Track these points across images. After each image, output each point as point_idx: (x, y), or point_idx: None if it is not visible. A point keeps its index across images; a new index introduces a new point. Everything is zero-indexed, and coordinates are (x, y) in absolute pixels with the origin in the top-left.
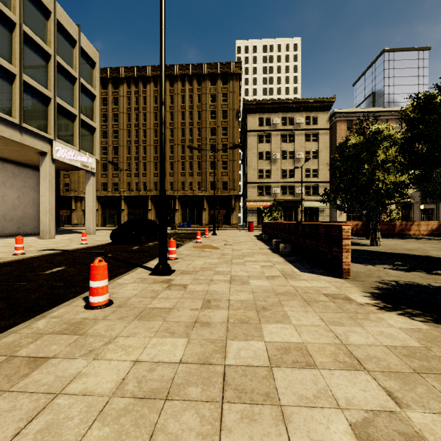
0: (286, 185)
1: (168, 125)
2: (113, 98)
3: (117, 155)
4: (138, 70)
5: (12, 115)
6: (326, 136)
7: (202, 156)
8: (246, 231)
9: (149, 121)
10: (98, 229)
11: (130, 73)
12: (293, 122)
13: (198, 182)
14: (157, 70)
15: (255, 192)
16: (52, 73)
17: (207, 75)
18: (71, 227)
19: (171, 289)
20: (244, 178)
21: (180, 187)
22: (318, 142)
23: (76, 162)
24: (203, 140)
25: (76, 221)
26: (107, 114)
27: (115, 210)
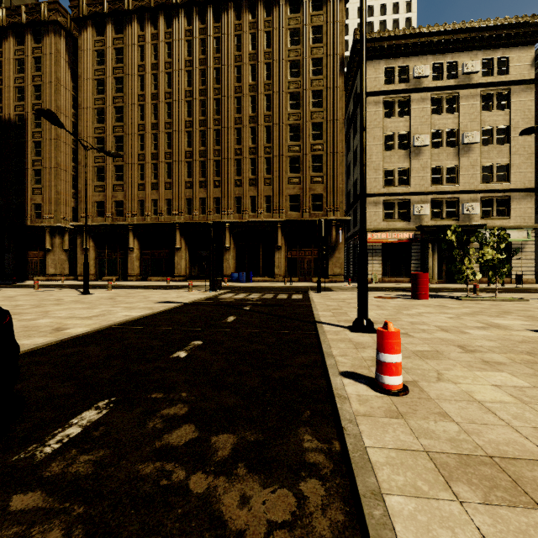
0: (441, 197)
1: (211, 93)
2: (114, 51)
3: (121, 152)
4: None
5: None
6: (529, 96)
7: (275, 147)
8: (407, 299)
9: (178, 87)
10: (77, 285)
11: (143, 1)
12: (455, 72)
13: (267, 196)
14: None
15: (377, 213)
16: None
17: None
18: (44, 280)
19: None
20: (346, 195)
21: (234, 207)
22: (510, 111)
23: None
24: (276, 118)
25: (53, 270)
26: (105, 78)
27: (118, 250)
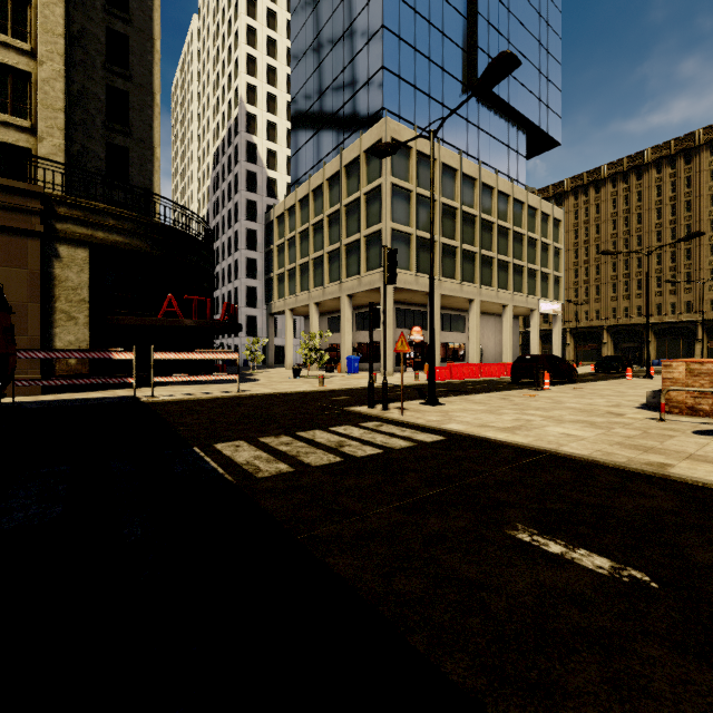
0: None
1: (633, 232)
2: None
3: None
4: (588, 176)
5: (522, 292)
6: None
7: (695, 263)
8: None
9: (604, 233)
10: None
11: (577, 182)
12: None
13: (687, 301)
14: (616, 166)
15: None
16: (538, 252)
17: (704, 144)
18: None
19: (654, 380)
20: None
21: (654, 312)
22: None
23: (550, 310)
24: (696, 241)
25: None
26: None
27: None
